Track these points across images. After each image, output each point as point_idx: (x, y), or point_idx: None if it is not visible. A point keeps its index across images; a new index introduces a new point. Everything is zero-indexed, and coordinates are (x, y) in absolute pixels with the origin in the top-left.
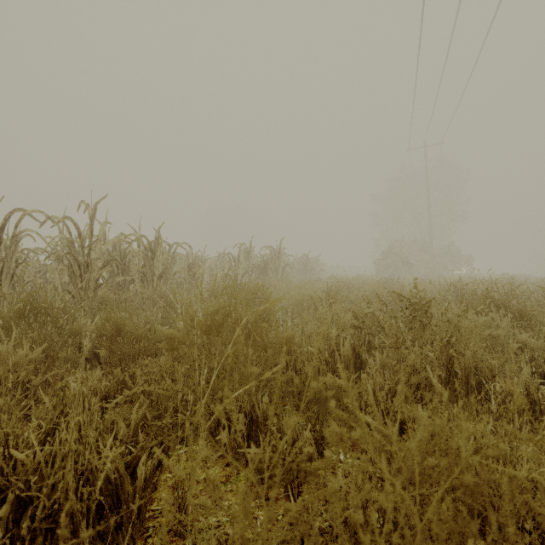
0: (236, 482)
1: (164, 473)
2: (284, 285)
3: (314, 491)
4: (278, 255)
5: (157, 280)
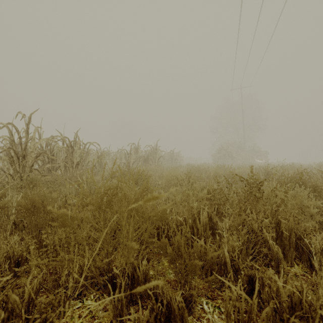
0: None
1: None
2: (159, 169)
3: None
4: (155, 151)
5: (75, 166)
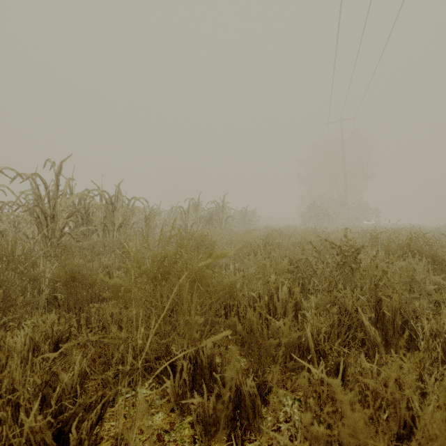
0: (180, 430)
1: (109, 421)
2: (227, 234)
3: (257, 439)
4: (222, 209)
5: (116, 229)
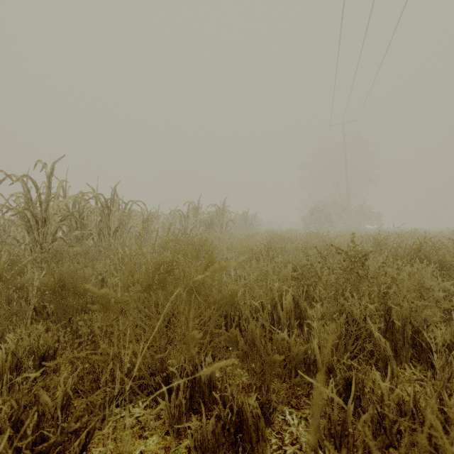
0: None
1: (97, 447)
2: (228, 238)
3: None
4: (222, 212)
5: (112, 234)
